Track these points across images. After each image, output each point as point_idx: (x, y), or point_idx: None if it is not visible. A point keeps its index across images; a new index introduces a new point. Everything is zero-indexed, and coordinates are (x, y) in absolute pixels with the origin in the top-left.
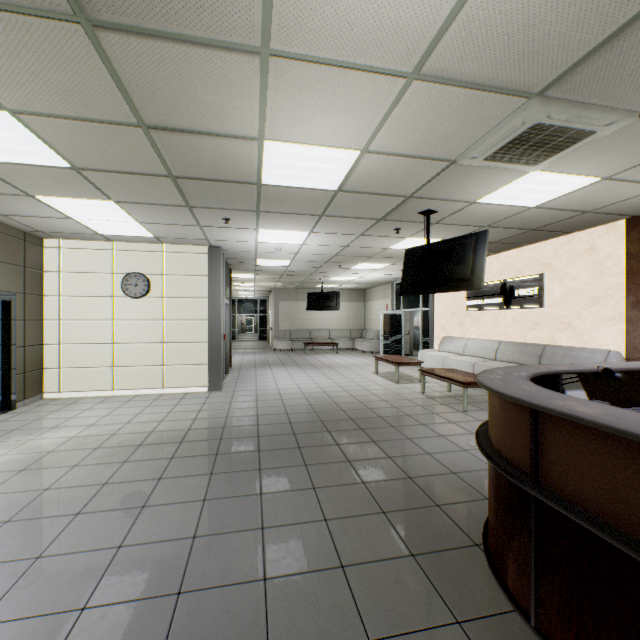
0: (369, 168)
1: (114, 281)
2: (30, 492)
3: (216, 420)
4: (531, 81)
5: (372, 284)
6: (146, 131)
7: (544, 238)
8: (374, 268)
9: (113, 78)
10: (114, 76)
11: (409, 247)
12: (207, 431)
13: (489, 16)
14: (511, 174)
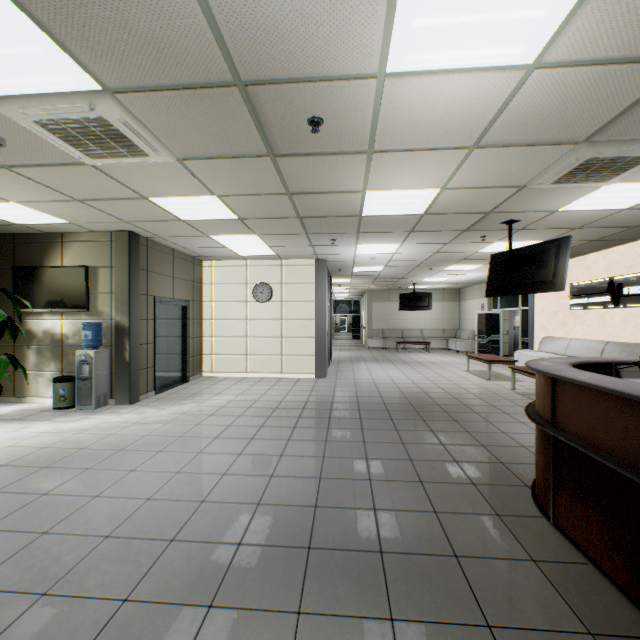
0: (448, 198)
1: (247, 290)
2: (221, 426)
3: (325, 397)
4: (573, 136)
5: (466, 283)
6: (289, 195)
7: None
8: (466, 269)
9: (278, 174)
10: (279, 174)
11: (499, 249)
12: (320, 404)
13: (522, 114)
14: (585, 188)
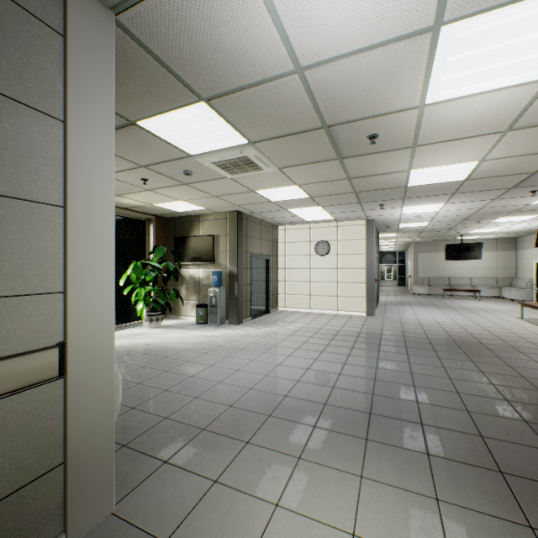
0: (488, 166)
1: (310, 246)
2: (299, 342)
3: (375, 330)
4: None
5: (523, 233)
6: (349, 179)
7: None
8: (519, 220)
9: (342, 168)
10: (343, 168)
11: None
12: (371, 334)
13: None
14: None
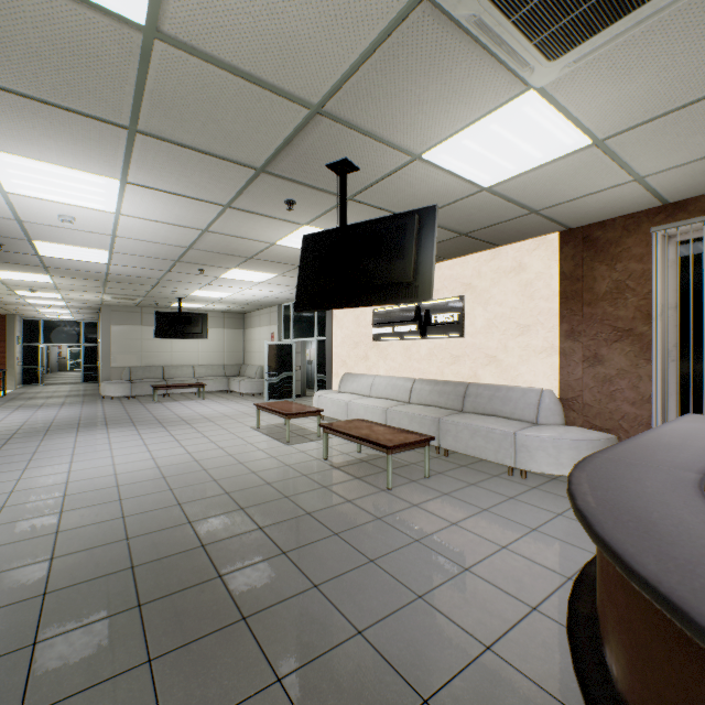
0: None
1: None
2: None
3: None
4: None
5: (254, 305)
6: None
7: (468, 251)
8: (255, 279)
9: None
10: None
11: None
12: None
13: None
14: (499, 87)
